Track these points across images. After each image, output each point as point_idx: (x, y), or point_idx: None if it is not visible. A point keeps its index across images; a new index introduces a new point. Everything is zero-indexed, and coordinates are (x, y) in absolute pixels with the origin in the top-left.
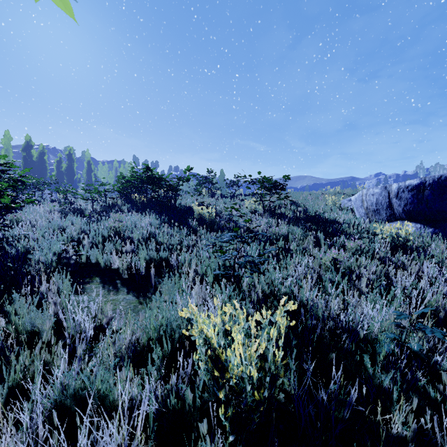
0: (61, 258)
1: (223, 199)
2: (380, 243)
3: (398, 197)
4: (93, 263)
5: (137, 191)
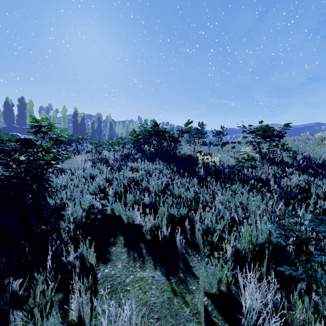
0: (89, 214)
1: (215, 147)
2: None
3: None
4: (116, 216)
5: (145, 142)
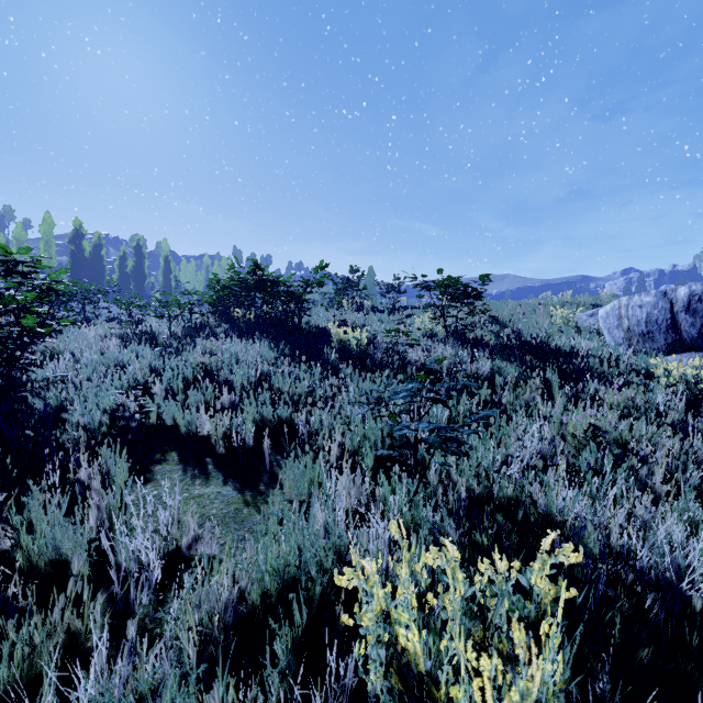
0: (115, 419)
1: (377, 314)
2: (664, 393)
3: (690, 310)
4: (168, 426)
5: (240, 303)
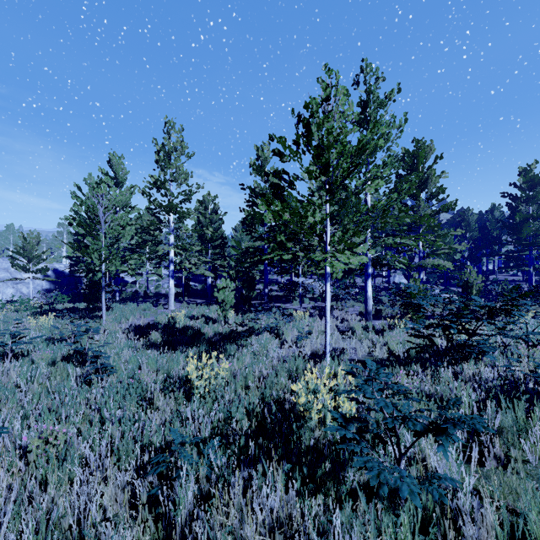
0: None
1: None
2: None
3: None
4: None
5: None
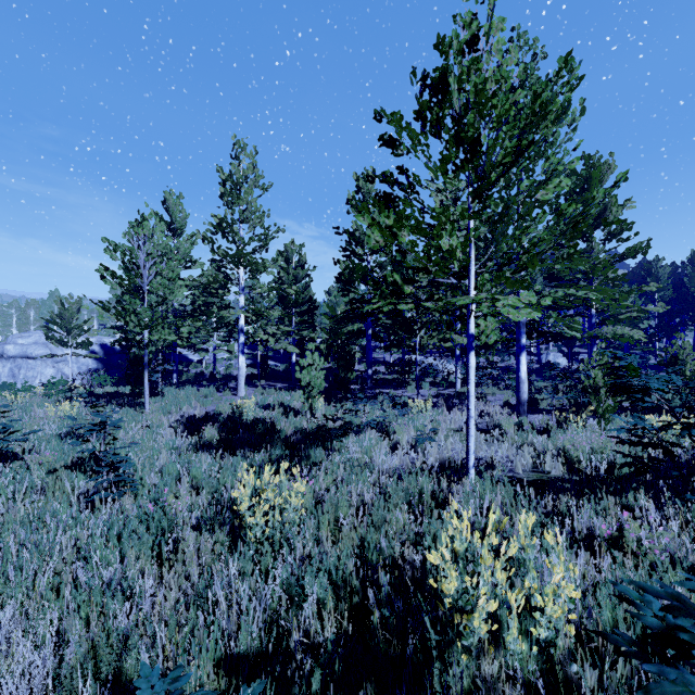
0: None
1: None
2: None
3: None
4: None
5: None
